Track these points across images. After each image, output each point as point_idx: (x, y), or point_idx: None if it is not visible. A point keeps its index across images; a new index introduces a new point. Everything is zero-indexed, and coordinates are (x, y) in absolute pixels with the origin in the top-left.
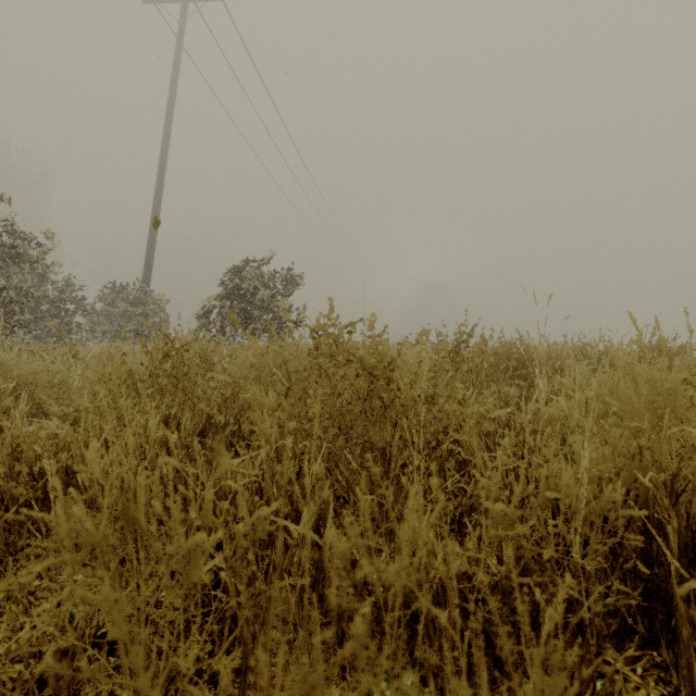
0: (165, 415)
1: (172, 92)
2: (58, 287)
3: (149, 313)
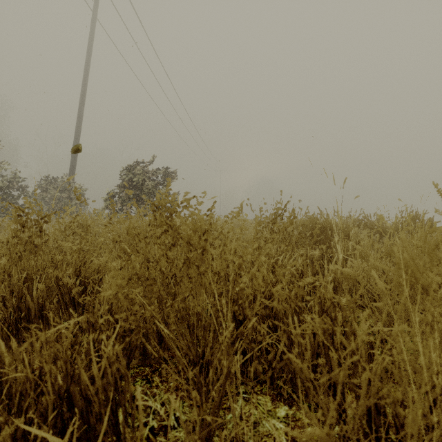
0: (21, 278)
1: (89, 49)
2: (6, 179)
3: (73, 197)
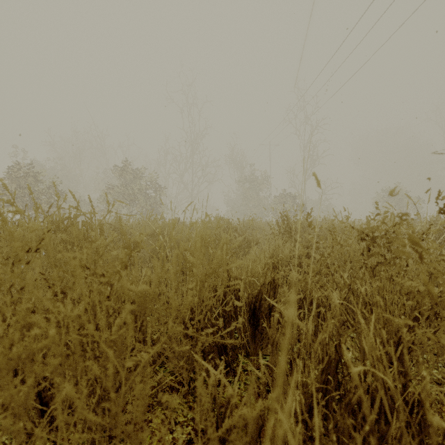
0: None
1: None
2: None
3: None
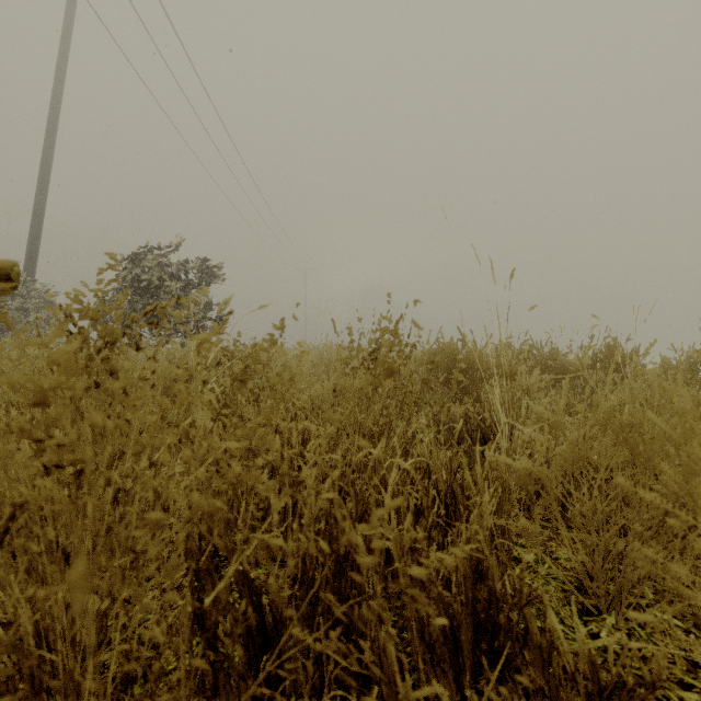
0: None
1: (64, 42)
2: None
3: (30, 308)
